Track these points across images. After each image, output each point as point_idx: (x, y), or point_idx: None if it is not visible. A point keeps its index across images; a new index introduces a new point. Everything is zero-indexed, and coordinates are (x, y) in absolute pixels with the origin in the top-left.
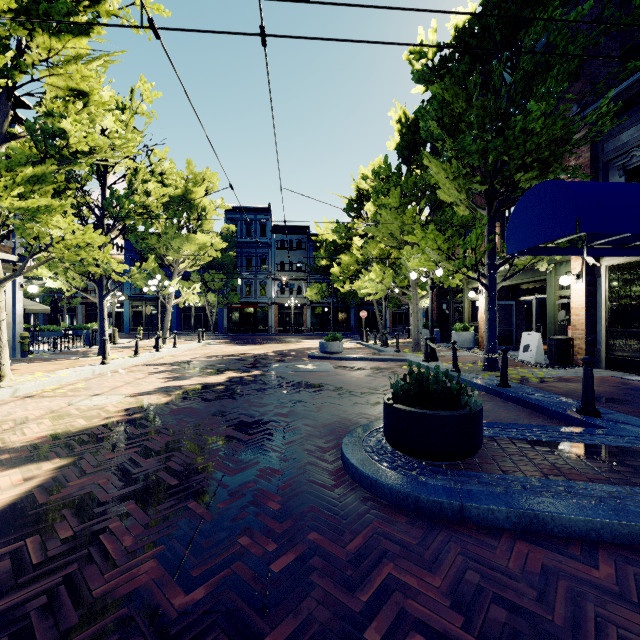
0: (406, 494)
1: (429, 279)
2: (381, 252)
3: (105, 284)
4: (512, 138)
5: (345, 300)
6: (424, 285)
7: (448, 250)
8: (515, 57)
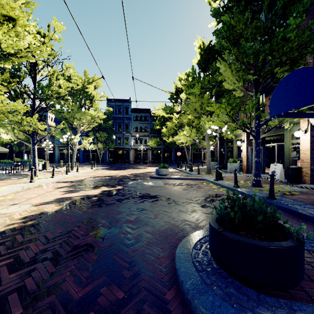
0: None
1: (218, 133)
2: (188, 121)
3: (45, 138)
4: (275, 44)
5: (169, 146)
6: (211, 138)
7: (232, 115)
8: (271, 1)
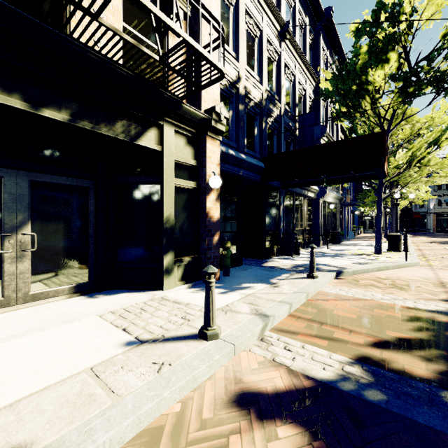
0: None
1: None
2: None
3: None
4: None
5: None
6: None
7: None
8: None
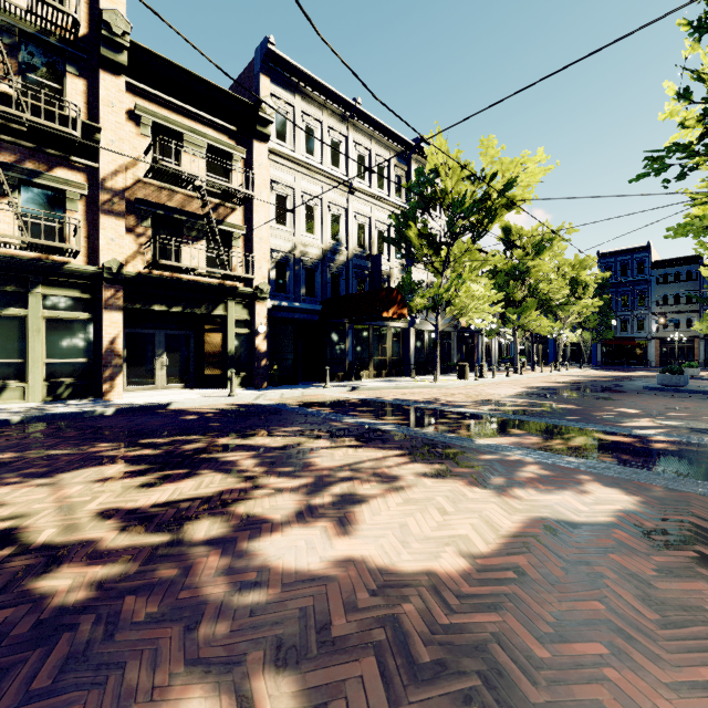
0: (651, 387)
1: None
2: None
3: None
4: None
5: None
6: None
7: None
8: None
